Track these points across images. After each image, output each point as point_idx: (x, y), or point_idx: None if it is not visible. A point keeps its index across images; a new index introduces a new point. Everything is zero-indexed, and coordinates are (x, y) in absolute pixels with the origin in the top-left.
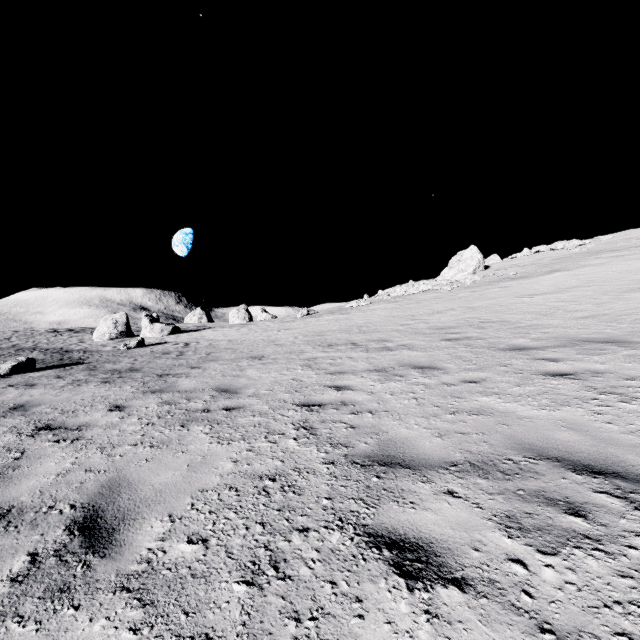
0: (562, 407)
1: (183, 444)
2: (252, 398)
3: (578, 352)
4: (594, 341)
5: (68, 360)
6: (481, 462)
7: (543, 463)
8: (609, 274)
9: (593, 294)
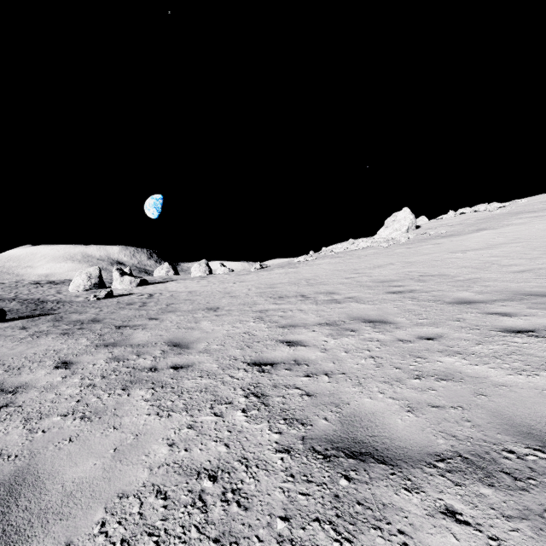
0: (540, 372)
1: (118, 415)
2: (202, 354)
3: (528, 306)
4: (540, 295)
5: (40, 310)
6: (475, 455)
7: None
8: (533, 232)
9: (523, 250)
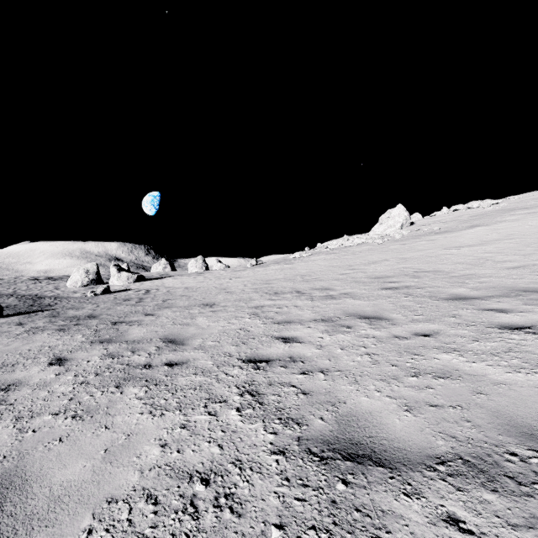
0: None
1: (110, 414)
2: (197, 351)
3: (524, 302)
4: (535, 291)
5: (37, 306)
6: (476, 457)
7: None
8: (526, 228)
9: (516, 246)
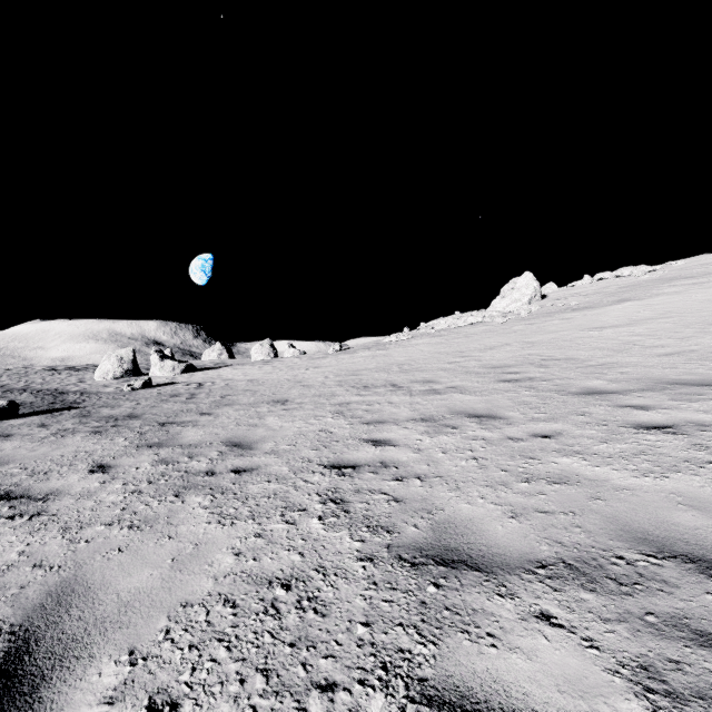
0: (671, 474)
1: (172, 524)
2: (269, 456)
3: (670, 397)
4: (687, 383)
5: (60, 404)
6: (580, 561)
7: (670, 565)
8: (688, 304)
9: (673, 327)
